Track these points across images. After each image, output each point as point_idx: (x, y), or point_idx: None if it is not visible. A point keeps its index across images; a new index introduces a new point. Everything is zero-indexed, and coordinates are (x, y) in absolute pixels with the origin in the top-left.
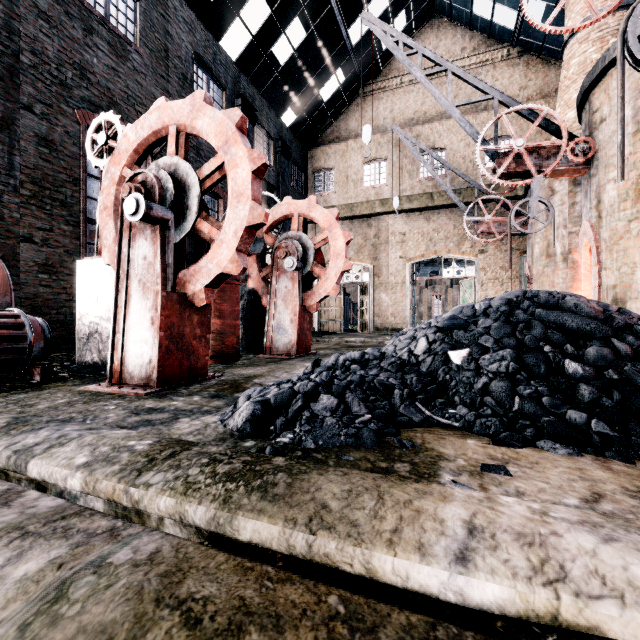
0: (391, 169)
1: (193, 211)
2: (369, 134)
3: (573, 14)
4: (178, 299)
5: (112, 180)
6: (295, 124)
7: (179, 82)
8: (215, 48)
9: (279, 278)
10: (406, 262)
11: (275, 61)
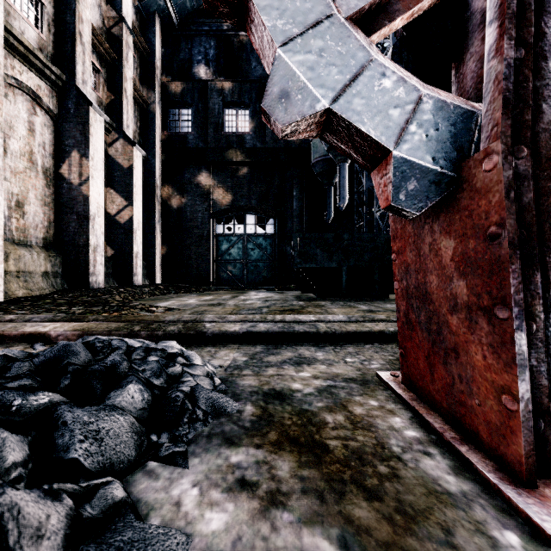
0: None
1: None
2: None
3: None
4: None
5: None
6: None
7: None
8: None
9: None
10: None
11: None
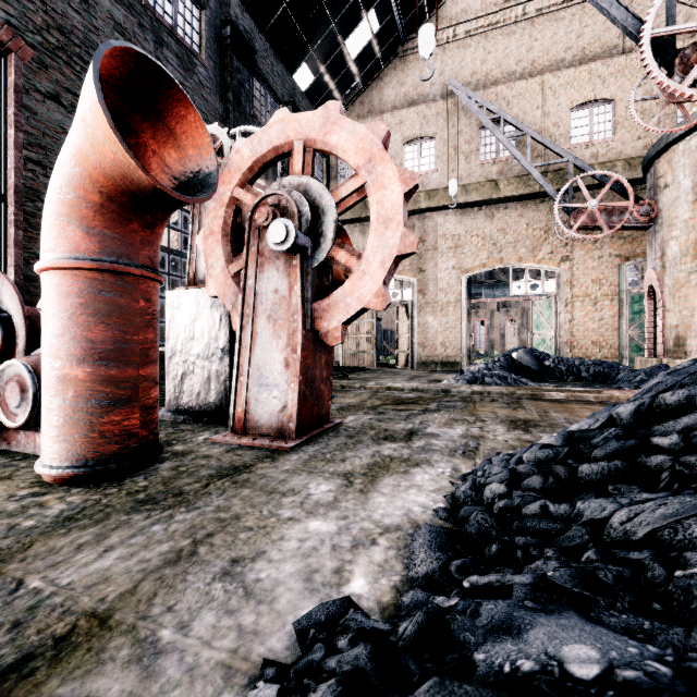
0: (441, 150)
1: None
2: (431, 39)
3: None
4: None
5: None
6: (312, 89)
7: None
8: None
9: (261, 272)
10: (461, 274)
11: None
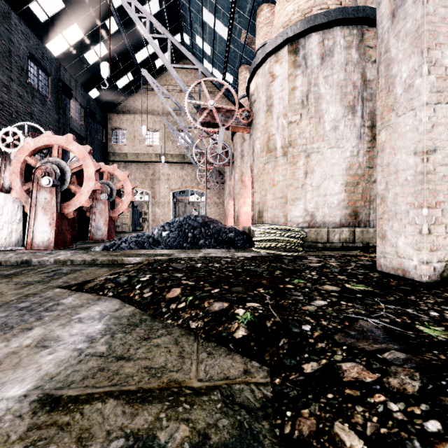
0: (162, 137)
1: (68, 181)
2: (145, 131)
3: (240, 90)
4: (61, 215)
5: (19, 160)
6: (99, 98)
7: (18, 71)
8: (43, 49)
9: (97, 203)
10: (170, 191)
11: (86, 61)
